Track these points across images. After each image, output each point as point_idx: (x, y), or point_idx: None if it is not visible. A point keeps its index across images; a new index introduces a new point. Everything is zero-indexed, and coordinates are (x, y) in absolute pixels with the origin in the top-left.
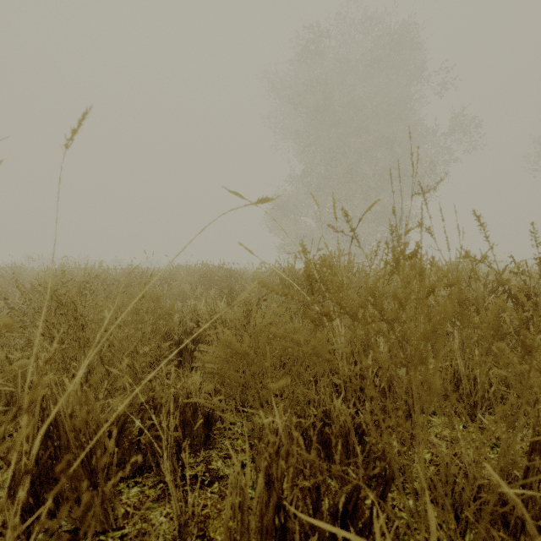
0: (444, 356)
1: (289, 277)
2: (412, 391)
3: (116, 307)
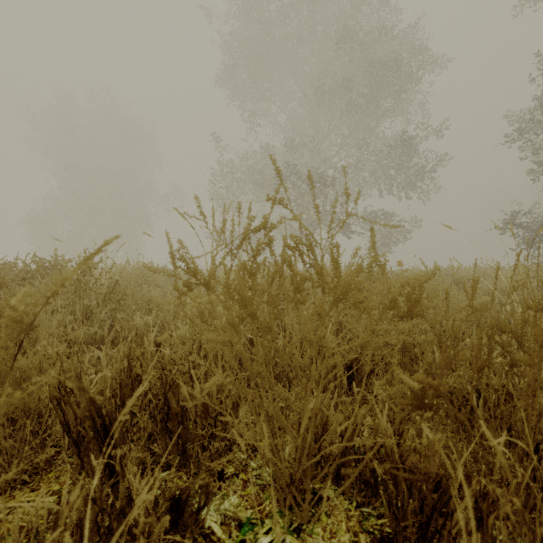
0: None
1: None
2: None
3: None
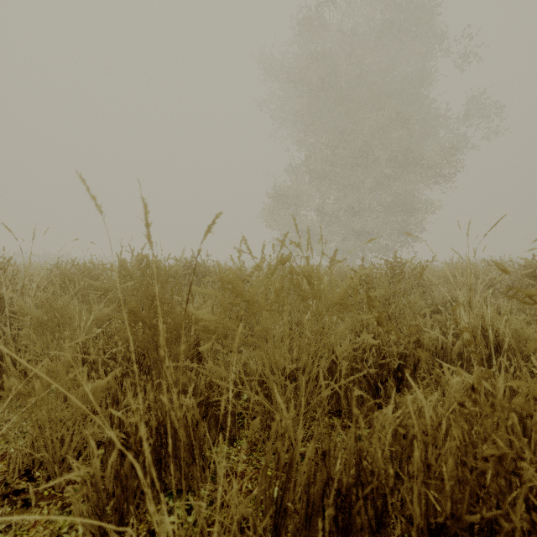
0: None
1: None
2: None
3: None
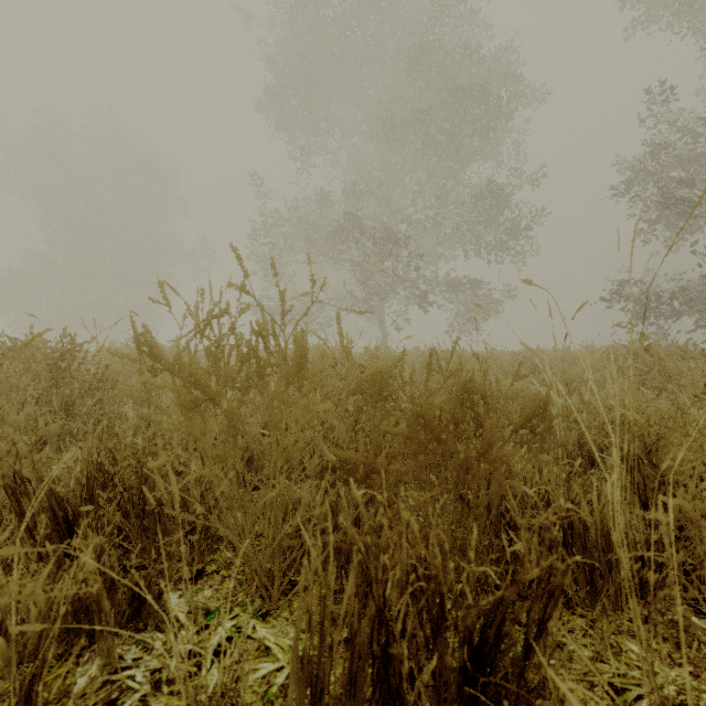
0: None
1: None
2: None
3: None
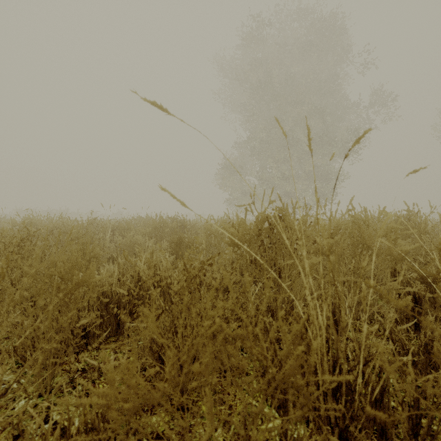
0: (438, 336)
1: (239, 233)
2: (419, 404)
3: (16, 275)
